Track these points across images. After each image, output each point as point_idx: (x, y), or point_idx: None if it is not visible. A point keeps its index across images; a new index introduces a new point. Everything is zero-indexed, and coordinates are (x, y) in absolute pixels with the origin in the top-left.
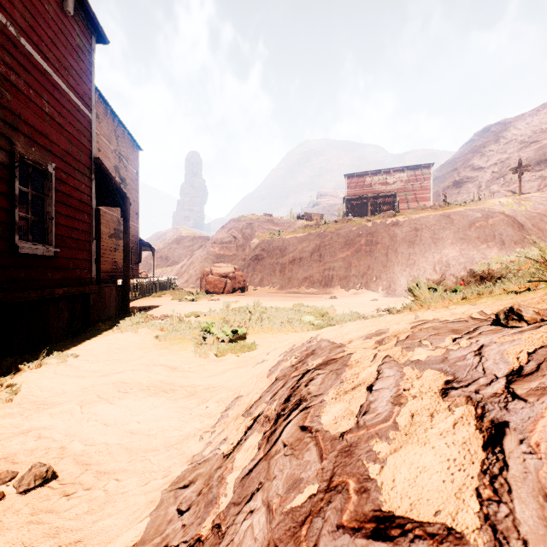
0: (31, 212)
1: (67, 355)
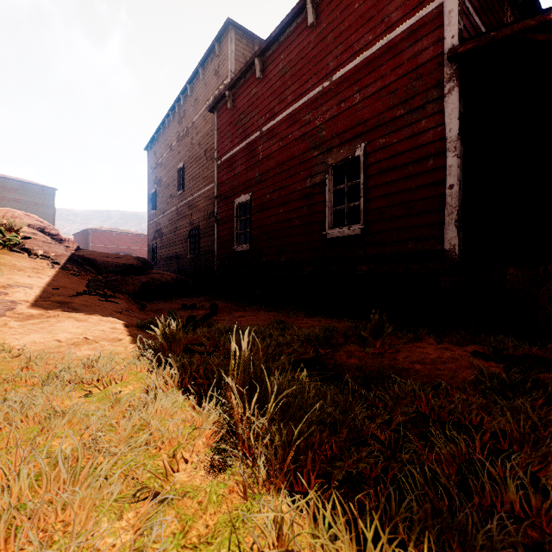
0: (346, 202)
1: (297, 314)
